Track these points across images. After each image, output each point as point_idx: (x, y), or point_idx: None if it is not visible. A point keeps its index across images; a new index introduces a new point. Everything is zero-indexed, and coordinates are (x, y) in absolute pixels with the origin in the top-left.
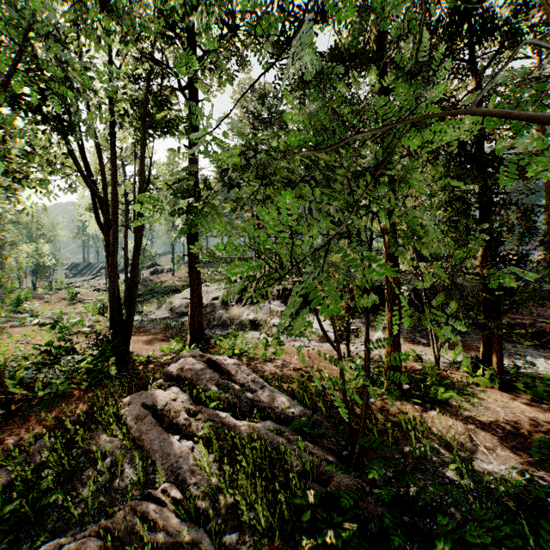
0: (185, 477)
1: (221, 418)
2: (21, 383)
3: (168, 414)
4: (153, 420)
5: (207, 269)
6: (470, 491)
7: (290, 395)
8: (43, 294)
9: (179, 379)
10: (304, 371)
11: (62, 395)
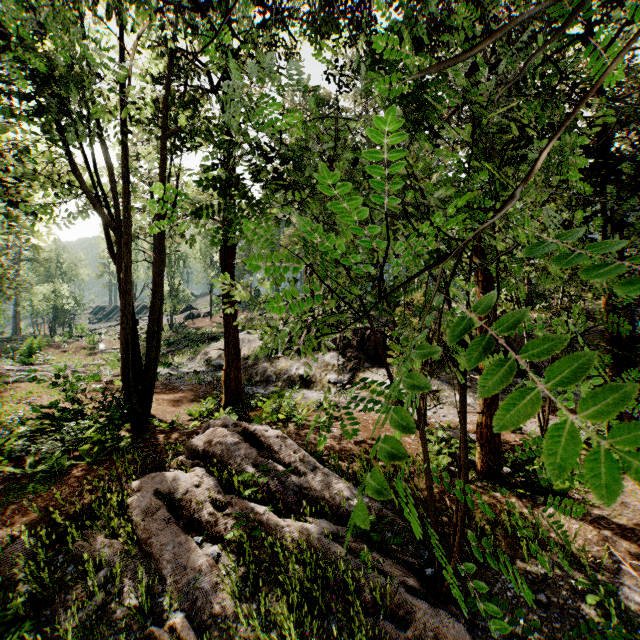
0: (205, 603)
1: (257, 515)
2: (12, 456)
3: (188, 506)
4: (167, 515)
5: (250, 313)
6: None
7: (351, 479)
8: (61, 342)
9: (205, 456)
10: (368, 445)
11: (58, 474)
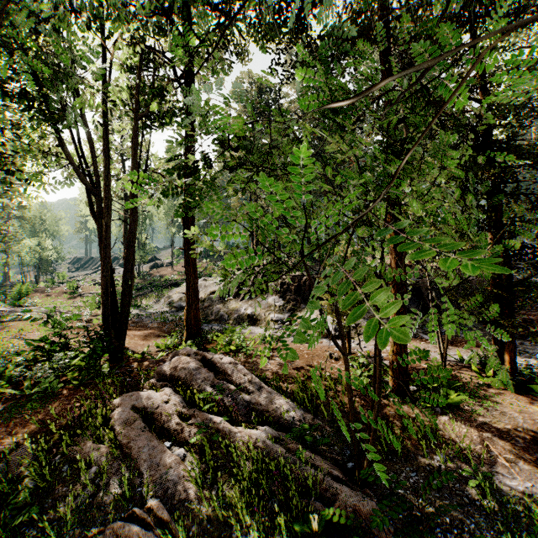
0: (174, 491)
1: (215, 424)
2: (11, 381)
3: (159, 418)
4: (143, 425)
5: (206, 263)
6: (494, 513)
7: (290, 397)
8: (45, 288)
9: (172, 379)
10: (304, 370)
11: (51, 395)
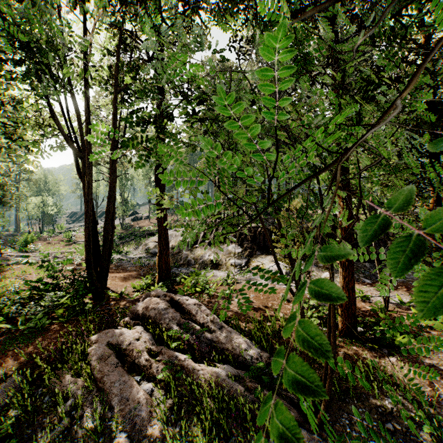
0: (141, 426)
1: (180, 361)
2: (9, 317)
3: (130, 354)
4: (115, 361)
5: (177, 216)
6: None
7: (247, 335)
8: (47, 236)
9: (144, 317)
10: (260, 310)
11: (40, 330)
